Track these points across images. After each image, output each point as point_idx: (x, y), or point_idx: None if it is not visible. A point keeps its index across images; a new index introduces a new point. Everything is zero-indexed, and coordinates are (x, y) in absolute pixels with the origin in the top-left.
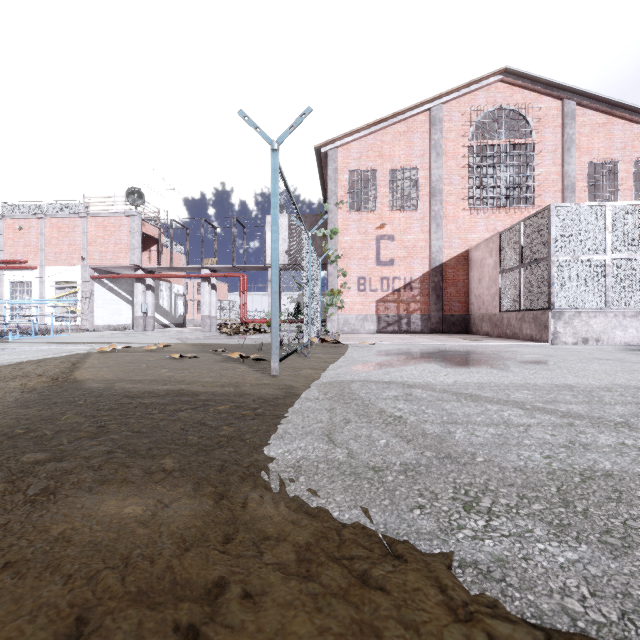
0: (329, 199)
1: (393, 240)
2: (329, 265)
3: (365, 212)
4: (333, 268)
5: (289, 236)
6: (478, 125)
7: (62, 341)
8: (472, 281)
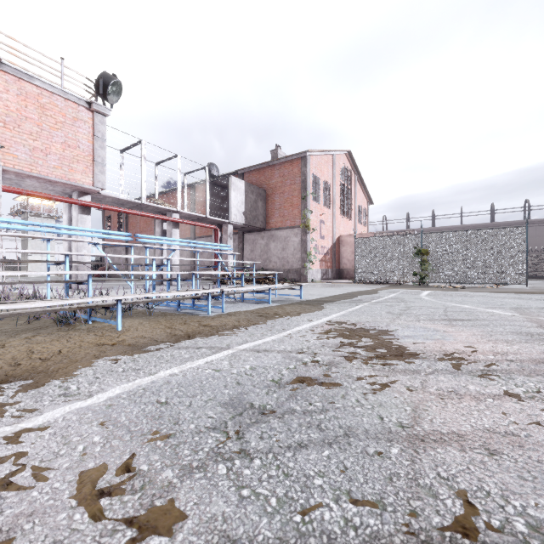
0: (308, 189)
1: (324, 224)
2: (308, 234)
3: (317, 203)
4: (309, 237)
5: (245, 200)
6: (341, 172)
7: (335, 294)
8: (344, 252)
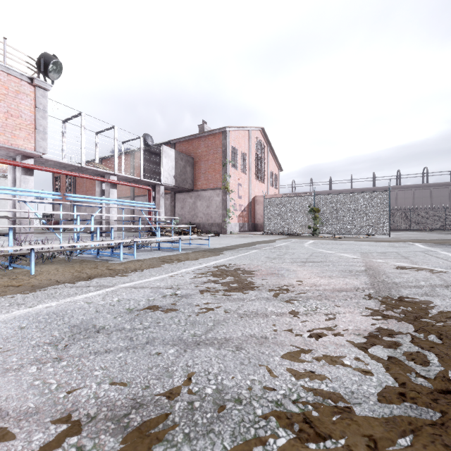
0: (227, 158)
1: (241, 186)
2: (227, 195)
3: (235, 169)
4: (228, 197)
5: (175, 165)
6: (256, 144)
7: (240, 243)
8: (259, 209)
